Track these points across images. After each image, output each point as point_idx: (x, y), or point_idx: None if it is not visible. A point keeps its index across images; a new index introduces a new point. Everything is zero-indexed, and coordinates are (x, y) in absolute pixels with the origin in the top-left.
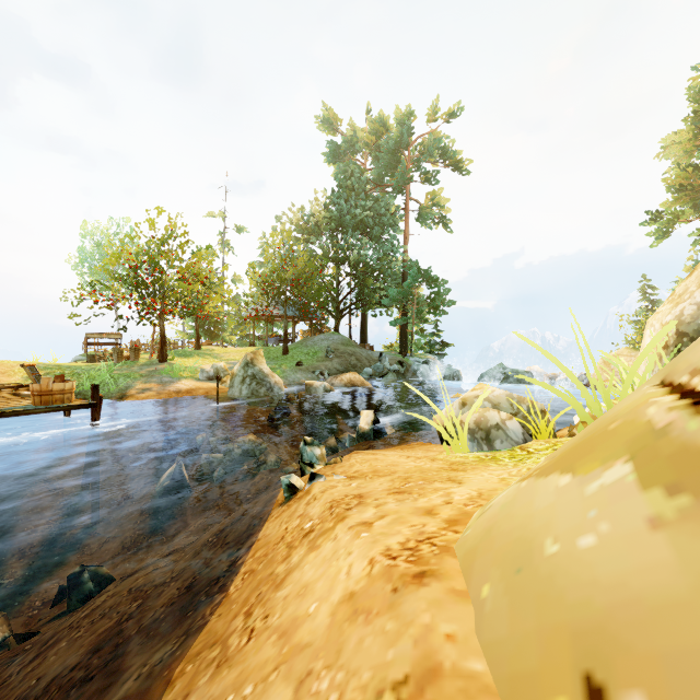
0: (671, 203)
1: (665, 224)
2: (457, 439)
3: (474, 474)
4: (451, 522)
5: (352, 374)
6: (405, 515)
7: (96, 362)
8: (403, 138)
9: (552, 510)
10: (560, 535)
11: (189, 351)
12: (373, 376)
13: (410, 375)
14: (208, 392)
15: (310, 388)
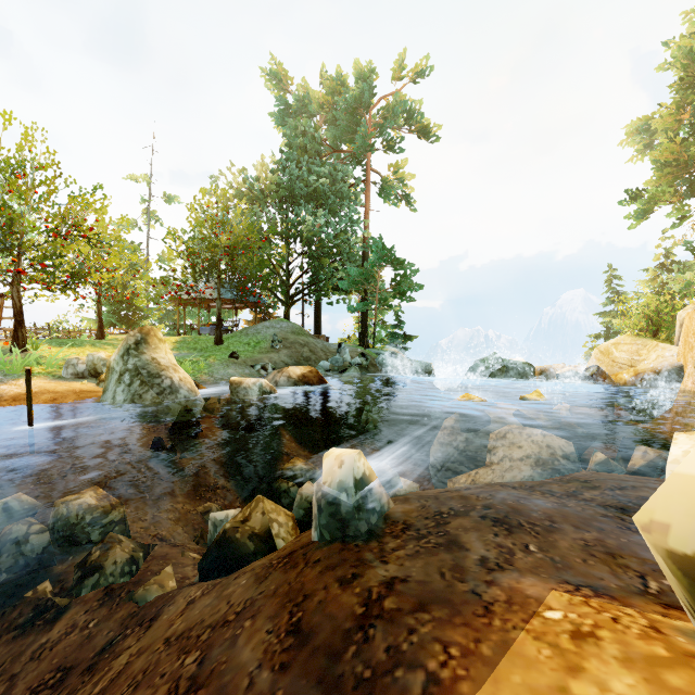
0: (655, 180)
1: (645, 205)
2: None
3: None
4: None
5: (305, 367)
6: None
7: None
8: (364, 94)
9: None
10: None
11: (82, 340)
12: (331, 372)
13: (375, 370)
14: (57, 397)
15: (236, 389)
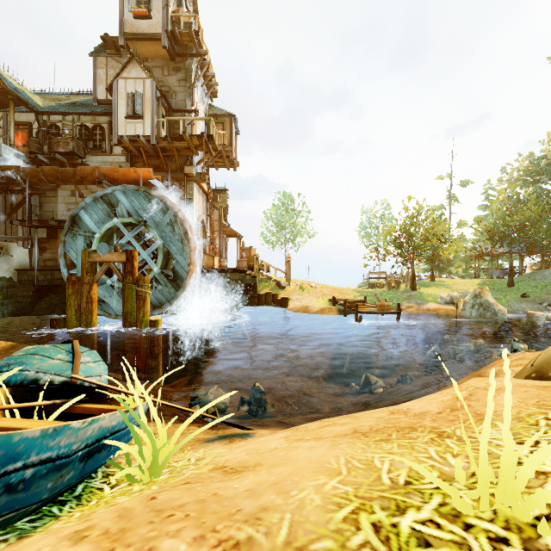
0: None
1: None
2: None
3: None
4: None
5: None
6: None
7: (375, 289)
8: None
9: None
10: None
11: (427, 282)
12: None
13: None
14: (447, 311)
15: (531, 316)
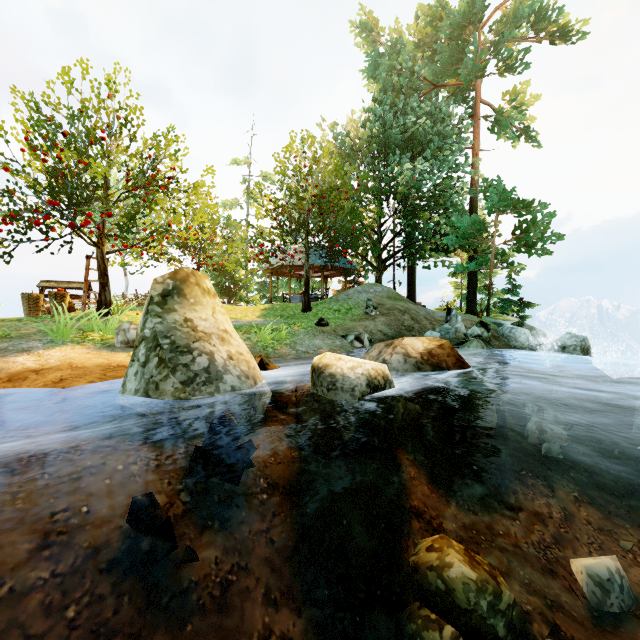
0: None
1: None
2: None
3: None
4: None
5: (430, 339)
6: None
7: None
8: (475, 4)
9: None
10: None
11: None
12: None
13: (499, 344)
14: (68, 377)
15: (320, 379)
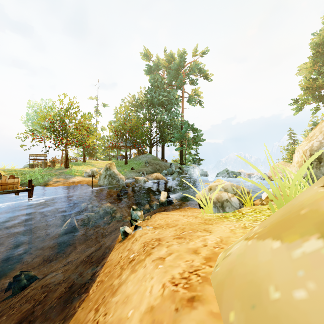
0: (302, 95)
1: (300, 105)
2: (207, 206)
3: (217, 226)
4: (207, 259)
5: (157, 173)
6: (182, 253)
7: (34, 168)
8: (181, 63)
9: (271, 264)
10: (279, 285)
11: (80, 163)
12: (167, 174)
13: (184, 174)
14: (88, 182)
15: (137, 180)
